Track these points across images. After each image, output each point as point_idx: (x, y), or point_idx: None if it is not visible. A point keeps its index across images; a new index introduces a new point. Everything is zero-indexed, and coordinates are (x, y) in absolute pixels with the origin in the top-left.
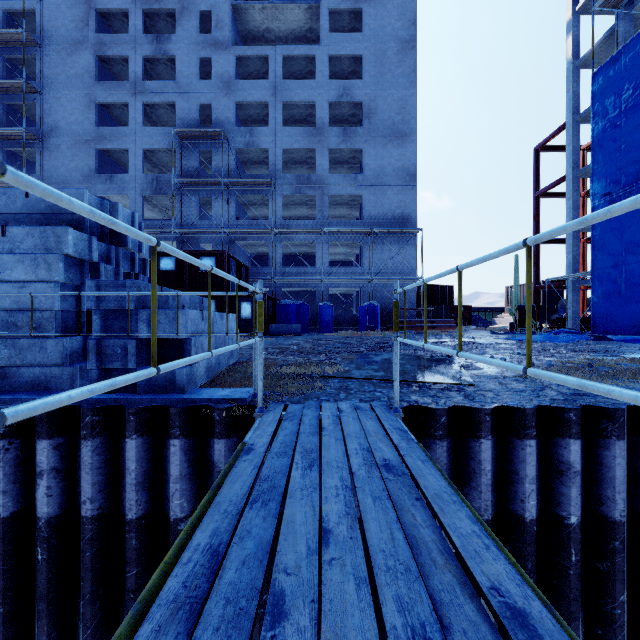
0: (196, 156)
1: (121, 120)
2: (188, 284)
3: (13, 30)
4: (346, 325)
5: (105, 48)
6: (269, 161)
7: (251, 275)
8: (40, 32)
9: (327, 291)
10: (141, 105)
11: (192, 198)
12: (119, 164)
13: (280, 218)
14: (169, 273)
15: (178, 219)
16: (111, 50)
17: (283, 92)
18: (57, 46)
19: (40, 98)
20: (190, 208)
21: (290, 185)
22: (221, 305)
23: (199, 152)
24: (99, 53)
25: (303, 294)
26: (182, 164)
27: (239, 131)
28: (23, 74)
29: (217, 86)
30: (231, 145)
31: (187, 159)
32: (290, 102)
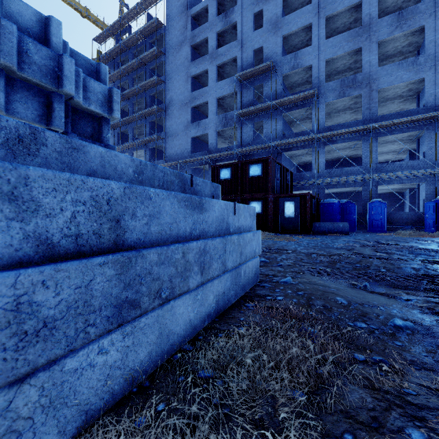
0: (251, 91)
1: (206, 85)
2: (240, 189)
3: (152, 49)
4: (401, 224)
5: (195, 38)
6: (312, 76)
7: (295, 180)
8: (164, 45)
9: (376, 189)
10: (215, 67)
11: (247, 123)
12: (205, 115)
13: (323, 125)
14: (226, 181)
15: (239, 143)
16: (198, 38)
17: (326, 7)
18: (172, 50)
19: (164, 85)
20: (247, 133)
21: (333, 91)
22: (266, 205)
23: (253, 88)
24: (192, 43)
25: (345, 195)
26: (241, 101)
27: (285, 59)
28: (156, 73)
29: (267, 30)
30: (278, 73)
31: (245, 96)
32: (333, 14)
